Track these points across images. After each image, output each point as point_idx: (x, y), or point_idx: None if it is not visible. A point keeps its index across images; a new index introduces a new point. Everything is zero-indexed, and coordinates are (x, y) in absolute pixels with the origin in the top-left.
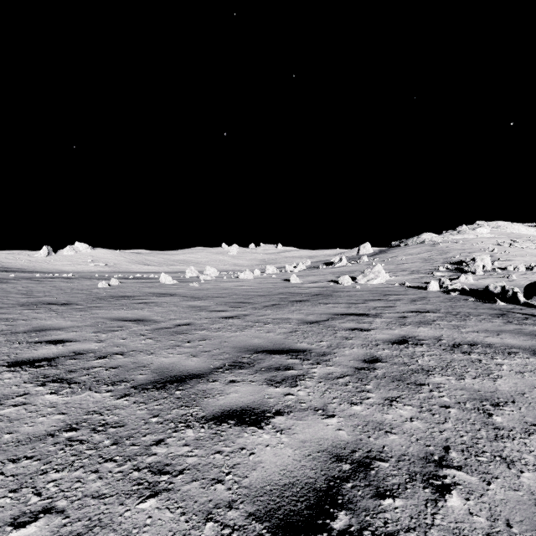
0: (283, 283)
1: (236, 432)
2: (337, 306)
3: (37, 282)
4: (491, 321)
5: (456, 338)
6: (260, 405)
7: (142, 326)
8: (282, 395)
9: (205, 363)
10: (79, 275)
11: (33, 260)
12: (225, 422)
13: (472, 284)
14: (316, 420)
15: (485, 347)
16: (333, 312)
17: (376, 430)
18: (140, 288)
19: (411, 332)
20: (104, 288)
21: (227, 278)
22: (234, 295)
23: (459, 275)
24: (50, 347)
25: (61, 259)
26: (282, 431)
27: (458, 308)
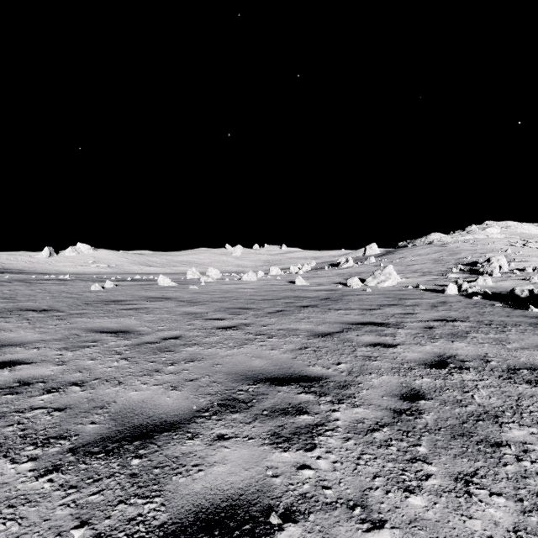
0: (288, 285)
1: None
2: (349, 312)
3: (28, 285)
4: (535, 333)
5: (507, 359)
6: (260, 494)
7: (122, 340)
8: (294, 469)
9: (187, 400)
10: (76, 277)
11: (34, 261)
12: None
13: (492, 287)
14: (355, 537)
15: None
16: (347, 321)
17: None
18: (135, 291)
19: (447, 350)
20: (96, 291)
21: (229, 280)
22: (236, 299)
23: (475, 276)
24: None
25: (63, 260)
26: None
27: (488, 316)
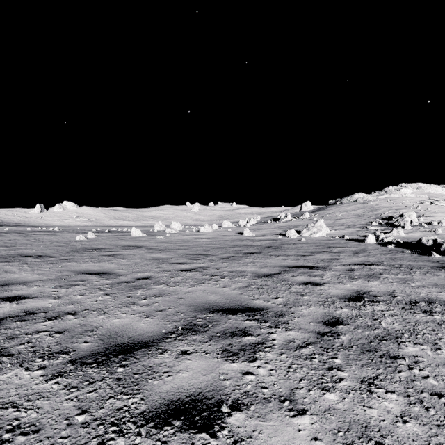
0: (237, 236)
1: (181, 444)
2: (287, 258)
3: (24, 235)
4: (435, 274)
5: (410, 294)
6: (214, 392)
7: (104, 279)
8: (240, 375)
9: (158, 325)
10: (63, 229)
11: (28, 216)
12: (169, 423)
13: (404, 237)
14: (284, 420)
15: (443, 304)
16: (285, 265)
17: (364, 441)
18: (112, 241)
19: (363, 287)
20: (81, 241)
21: (189, 231)
22: (195, 247)
23: (390, 229)
24: (4, 304)
25: (52, 215)
26: (241, 442)
27: (399, 260)
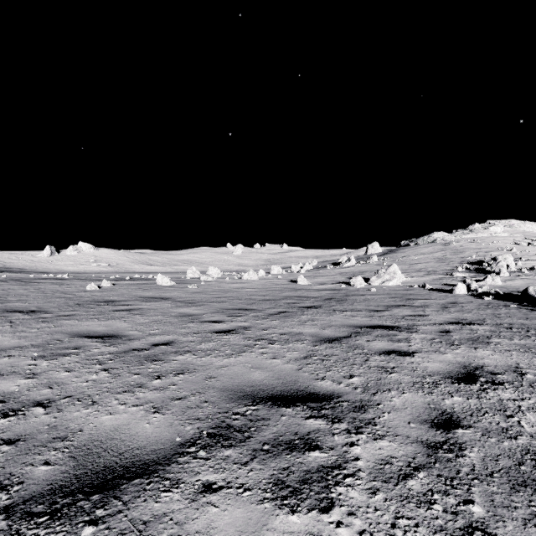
0: (290, 285)
1: None
2: (356, 314)
3: (23, 284)
4: None
5: None
6: None
7: (107, 346)
8: None
9: (170, 428)
10: (75, 276)
11: (35, 260)
12: None
13: (501, 286)
14: None
15: None
16: (354, 324)
17: None
18: (132, 291)
19: (472, 359)
20: (92, 291)
21: (230, 279)
22: (235, 299)
23: (482, 276)
24: None
25: (64, 259)
26: None
27: (505, 318)
